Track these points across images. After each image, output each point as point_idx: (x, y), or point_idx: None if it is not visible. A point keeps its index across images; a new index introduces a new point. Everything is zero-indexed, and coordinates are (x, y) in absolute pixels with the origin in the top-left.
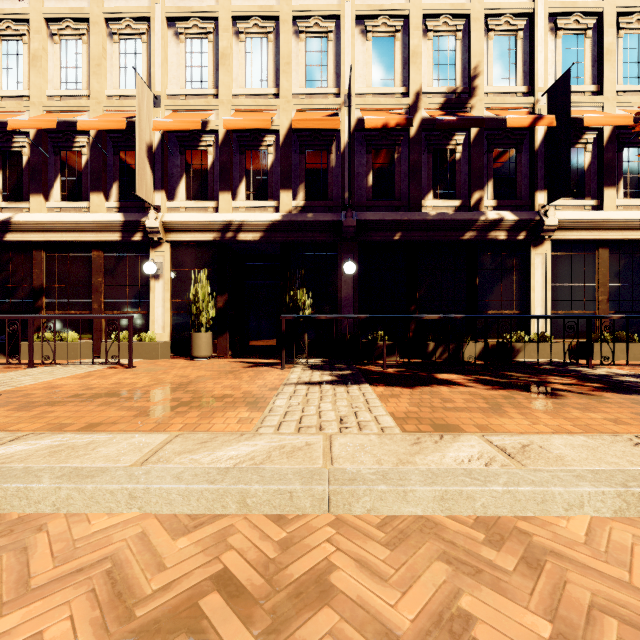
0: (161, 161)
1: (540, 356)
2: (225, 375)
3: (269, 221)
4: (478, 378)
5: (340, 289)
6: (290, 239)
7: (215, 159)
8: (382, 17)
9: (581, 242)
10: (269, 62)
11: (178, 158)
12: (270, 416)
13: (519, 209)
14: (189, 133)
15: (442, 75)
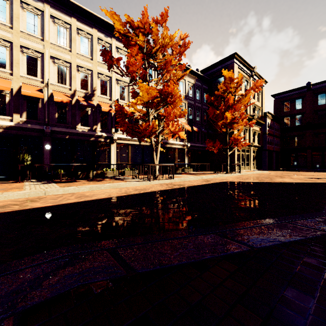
0: None
1: (112, 175)
2: None
3: (8, 125)
4: (88, 180)
5: (43, 154)
6: (19, 133)
7: None
8: (61, 60)
9: (124, 143)
10: (7, 58)
11: None
12: (26, 189)
13: (108, 132)
14: None
15: (84, 86)
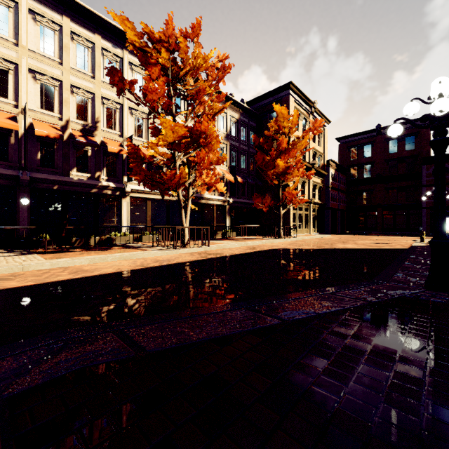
0: None
1: (123, 241)
2: None
3: None
4: (87, 249)
5: (18, 212)
6: None
7: None
8: (47, 76)
9: (141, 198)
10: None
11: None
12: None
13: (118, 182)
14: None
15: (81, 115)
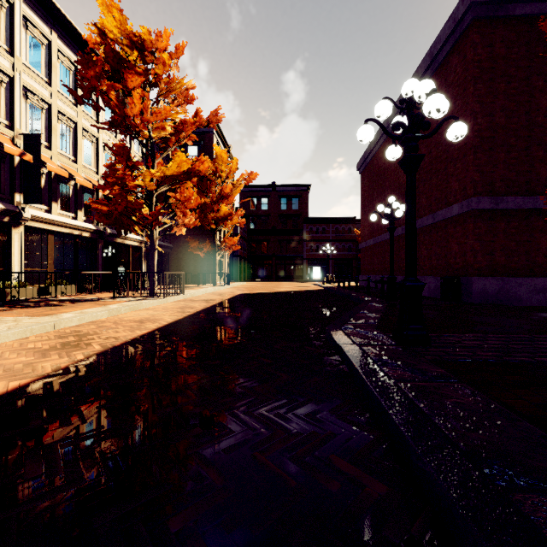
0: None
1: (22, 296)
2: None
3: None
4: (13, 307)
5: None
6: None
7: None
8: None
9: (40, 229)
10: None
11: None
12: None
13: (3, 200)
14: None
15: None
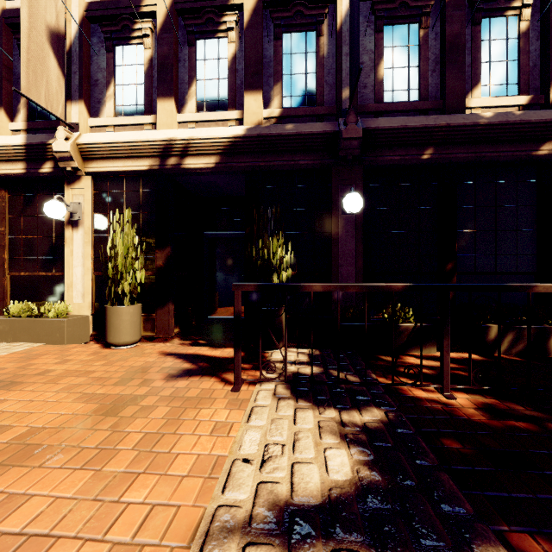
0: (79, 60)
1: None
2: (99, 421)
3: (228, 137)
4: None
5: (335, 238)
6: (259, 164)
7: (154, 56)
8: None
9: None
10: None
11: (104, 58)
12: None
13: None
14: (117, 18)
15: None
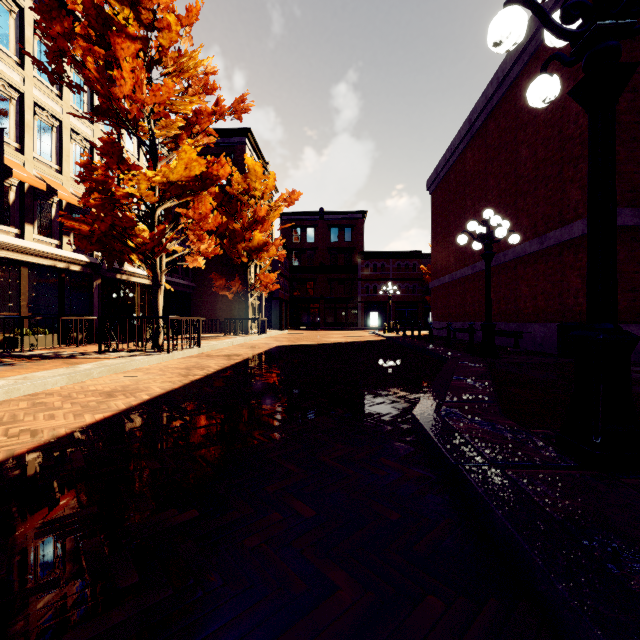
0: None
1: None
2: None
3: None
4: None
5: None
6: None
7: None
8: None
9: (8, 259)
10: None
11: None
12: None
13: None
14: None
15: None
